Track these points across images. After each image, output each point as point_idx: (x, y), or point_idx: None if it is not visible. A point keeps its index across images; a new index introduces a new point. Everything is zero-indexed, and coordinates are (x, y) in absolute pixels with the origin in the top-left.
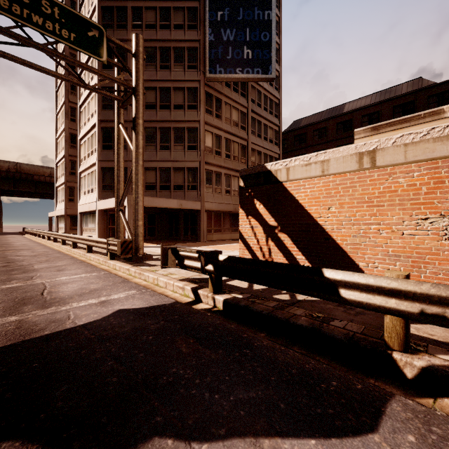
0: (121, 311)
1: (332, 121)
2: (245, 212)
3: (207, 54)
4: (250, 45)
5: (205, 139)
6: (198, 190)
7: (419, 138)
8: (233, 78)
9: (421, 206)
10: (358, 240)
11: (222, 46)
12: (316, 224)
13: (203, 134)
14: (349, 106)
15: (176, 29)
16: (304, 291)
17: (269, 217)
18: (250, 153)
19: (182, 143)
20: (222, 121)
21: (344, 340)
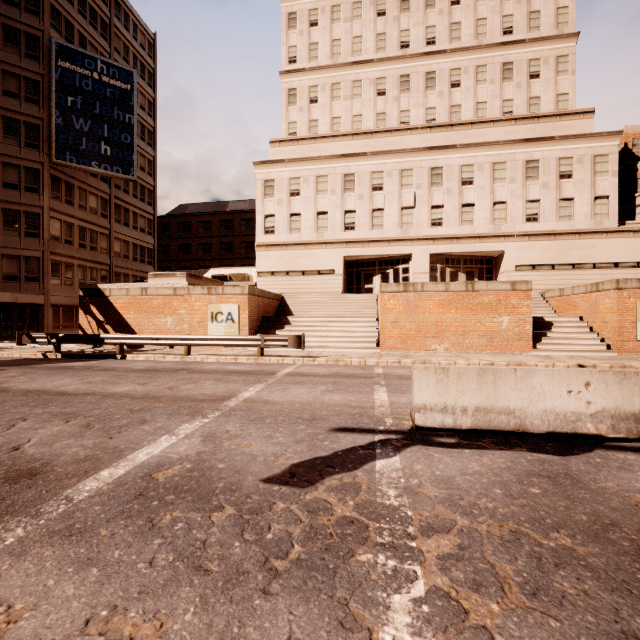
0: (0, 360)
1: (216, 216)
2: (84, 312)
3: (53, 137)
4: (109, 142)
5: (51, 226)
6: (40, 282)
7: (160, 286)
8: (89, 170)
9: (161, 313)
10: (142, 327)
11: (73, 134)
12: (124, 320)
13: (48, 222)
14: (232, 205)
15: (7, 96)
16: (95, 343)
17: (100, 316)
18: (114, 243)
19: (16, 228)
20: (75, 208)
21: (106, 355)
